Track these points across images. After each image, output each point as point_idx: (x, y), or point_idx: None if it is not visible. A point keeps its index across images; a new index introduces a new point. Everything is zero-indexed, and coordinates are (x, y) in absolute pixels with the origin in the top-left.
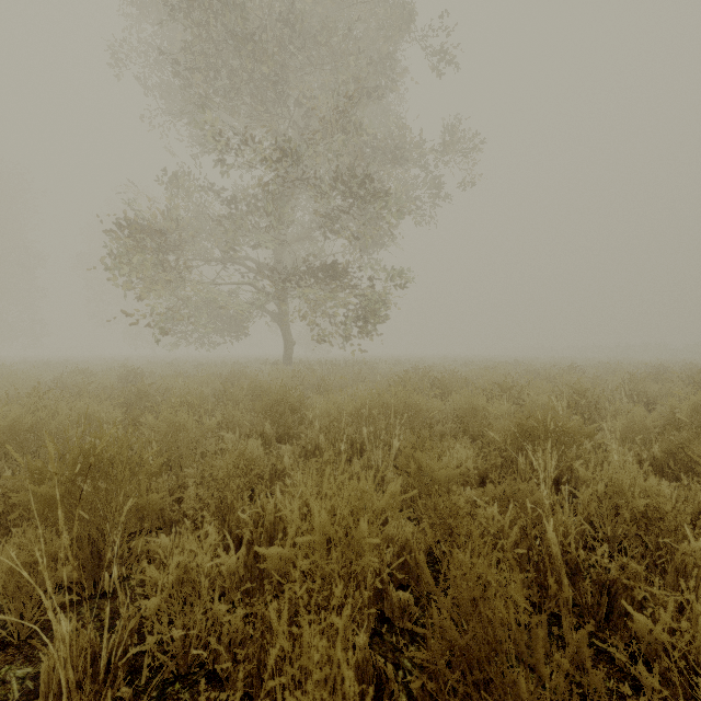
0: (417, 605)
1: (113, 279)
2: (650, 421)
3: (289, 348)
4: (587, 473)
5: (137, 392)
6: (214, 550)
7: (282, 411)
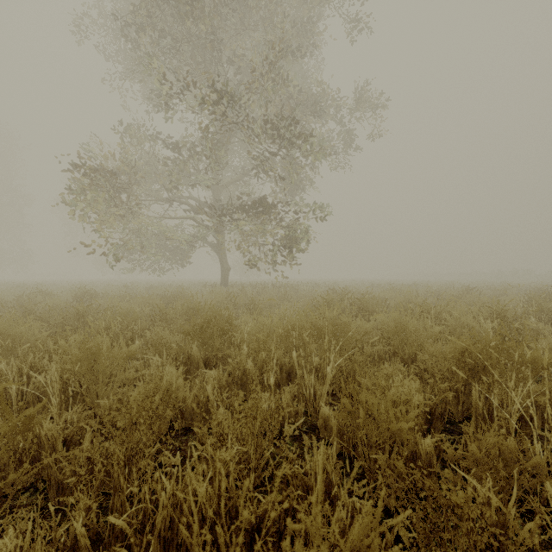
0: None
1: (71, 212)
2: None
3: (226, 273)
4: None
5: (76, 312)
6: None
7: (210, 332)
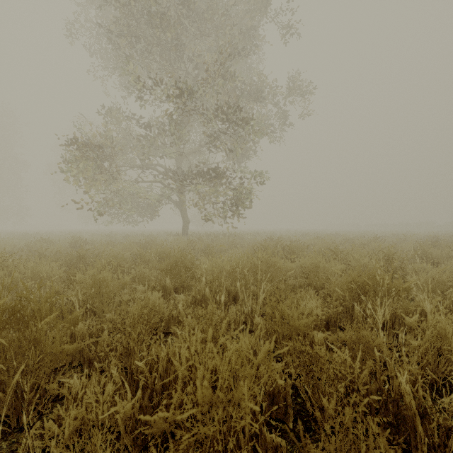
0: (286, 439)
1: (66, 178)
2: (445, 277)
3: (186, 225)
4: (413, 321)
5: (78, 255)
6: (117, 389)
7: (178, 269)
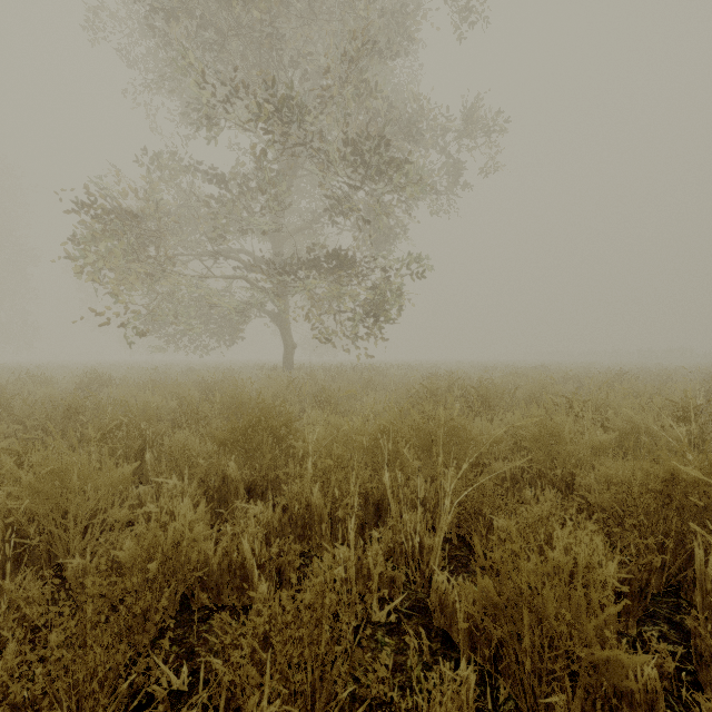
0: None
1: (76, 269)
2: None
3: (290, 352)
4: None
5: (66, 408)
6: None
7: (258, 440)
